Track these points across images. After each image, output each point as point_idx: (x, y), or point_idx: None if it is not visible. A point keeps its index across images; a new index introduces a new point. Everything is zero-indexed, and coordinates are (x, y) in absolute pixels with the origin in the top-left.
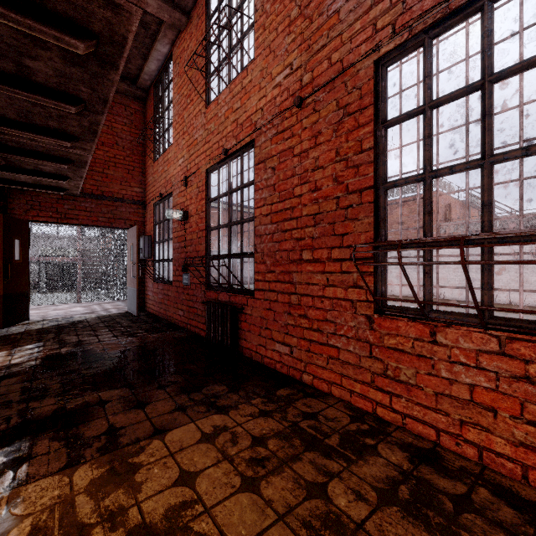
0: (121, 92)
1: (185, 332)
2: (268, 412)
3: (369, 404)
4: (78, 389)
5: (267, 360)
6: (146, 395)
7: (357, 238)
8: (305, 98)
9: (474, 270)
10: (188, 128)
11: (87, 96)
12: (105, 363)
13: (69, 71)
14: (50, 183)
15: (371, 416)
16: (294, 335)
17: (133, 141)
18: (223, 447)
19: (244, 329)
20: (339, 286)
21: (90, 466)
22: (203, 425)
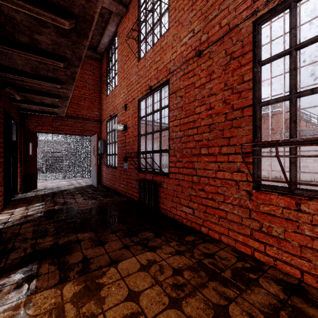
0: (88, 56)
1: (125, 197)
2: (181, 252)
3: (249, 249)
4: (64, 231)
5: (177, 217)
6: (105, 237)
7: (239, 139)
8: (203, 50)
9: (304, 160)
10: (127, 75)
11: (70, 56)
12: (79, 216)
13: (59, 41)
14: (49, 110)
15: (250, 258)
16: (195, 202)
17: (94, 84)
18: (154, 275)
19: (162, 197)
20: (227, 171)
21: (72, 283)
22: (141, 258)
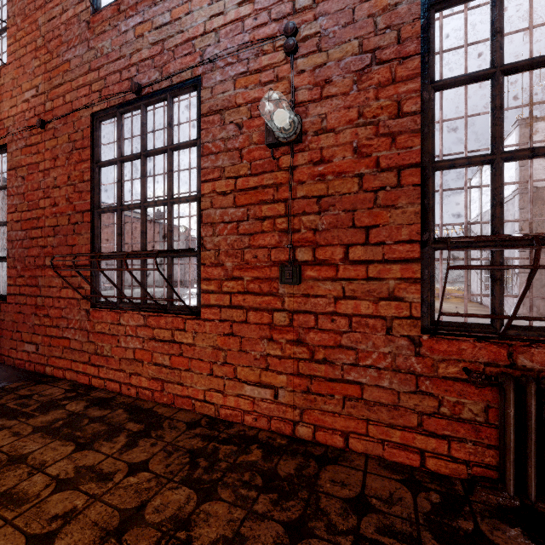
0: None
1: None
2: None
3: (88, 379)
4: None
5: (18, 362)
6: None
7: (81, 249)
8: (46, 122)
9: None
10: None
11: None
12: None
13: None
14: None
15: (87, 387)
16: (39, 334)
17: None
18: None
19: None
20: (70, 288)
21: None
22: None
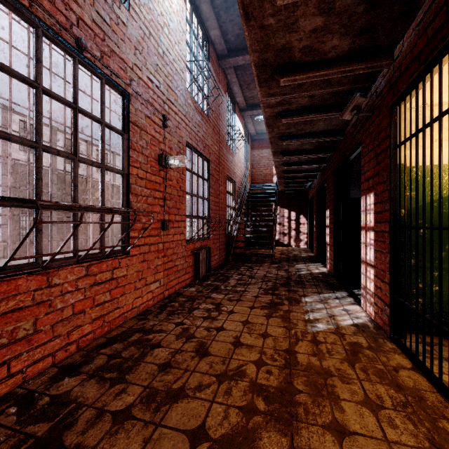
0: None
1: None
2: None
3: None
4: None
5: None
6: None
7: None
8: None
9: None
10: None
11: None
12: None
13: None
14: None
15: None
16: None
17: None
18: None
19: None
20: None
21: None
22: None
